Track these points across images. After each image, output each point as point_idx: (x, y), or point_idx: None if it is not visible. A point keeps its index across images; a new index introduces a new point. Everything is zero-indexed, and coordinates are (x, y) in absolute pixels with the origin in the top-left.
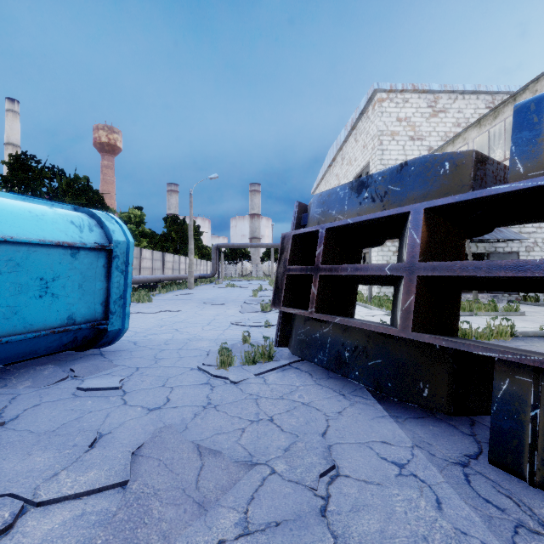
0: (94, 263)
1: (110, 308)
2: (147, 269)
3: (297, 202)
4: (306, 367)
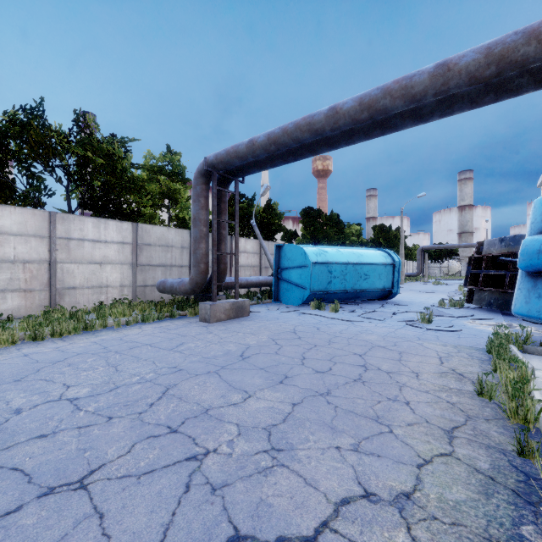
0: (390, 269)
1: (394, 285)
2: None
3: (477, 242)
4: (478, 309)
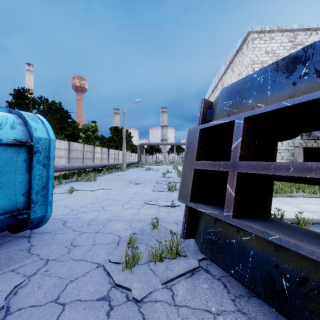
0: (14, 158)
1: (32, 198)
2: (98, 158)
3: (203, 99)
4: (217, 270)
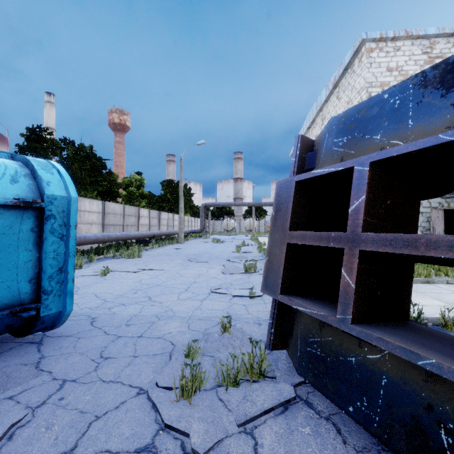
0: (15, 227)
1: (43, 287)
2: (145, 225)
3: (300, 136)
4: (323, 402)
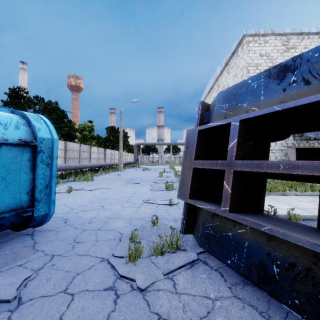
0: (18, 158)
1: (36, 197)
2: (95, 158)
3: (201, 101)
4: (214, 262)
